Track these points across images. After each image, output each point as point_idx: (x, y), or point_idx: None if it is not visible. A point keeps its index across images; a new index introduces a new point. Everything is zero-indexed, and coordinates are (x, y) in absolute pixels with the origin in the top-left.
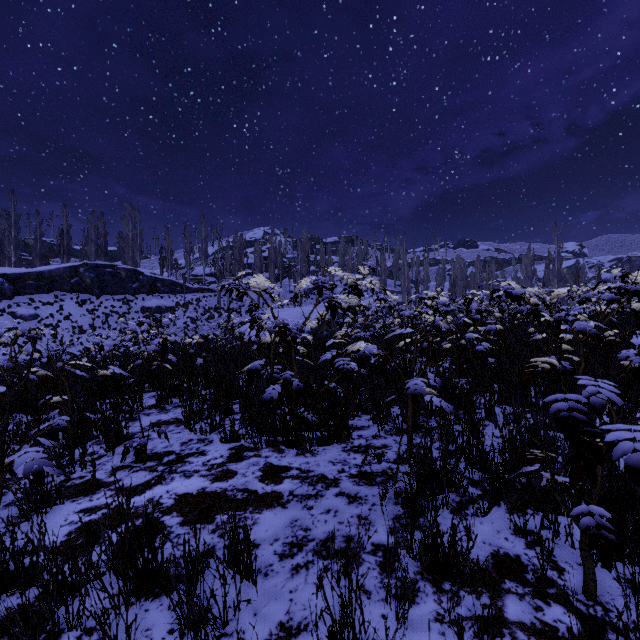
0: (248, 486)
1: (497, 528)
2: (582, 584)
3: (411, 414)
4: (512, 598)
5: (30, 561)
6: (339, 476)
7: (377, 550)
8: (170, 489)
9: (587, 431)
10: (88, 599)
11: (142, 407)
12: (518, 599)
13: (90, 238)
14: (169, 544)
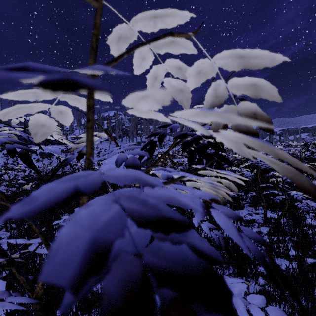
0: None
1: None
2: None
3: None
4: None
5: None
6: None
7: None
8: None
9: None
10: None
11: None
12: None
13: None
14: None
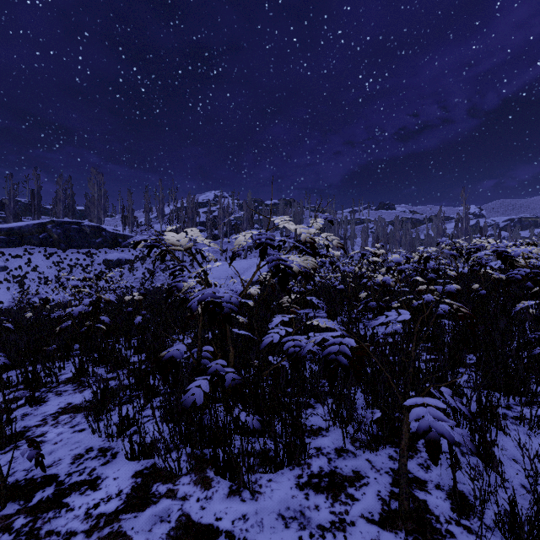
0: None
1: None
2: None
3: (406, 445)
4: None
5: None
6: None
7: None
8: None
9: None
10: None
11: (57, 382)
12: None
13: (58, 198)
14: None
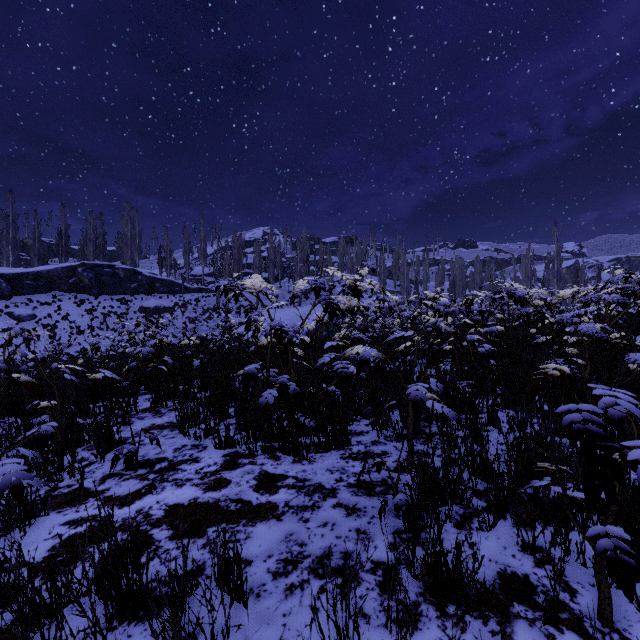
0: (242, 496)
1: (503, 544)
2: (596, 608)
3: (412, 420)
4: (522, 624)
5: (3, 584)
6: (337, 485)
7: (376, 568)
8: (160, 499)
9: (604, 446)
10: (65, 626)
11: (136, 410)
12: (528, 625)
13: (88, 238)
14: (157, 560)
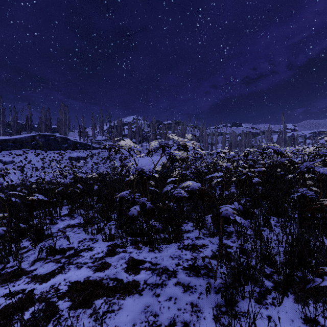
0: (117, 276)
1: (291, 317)
2: None
3: (222, 227)
4: None
5: None
6: (176, 268)
7: None
8: (66, 277)
9: None
10: None
11: (60, 215)
12: None
13: (42, 121)
14: None
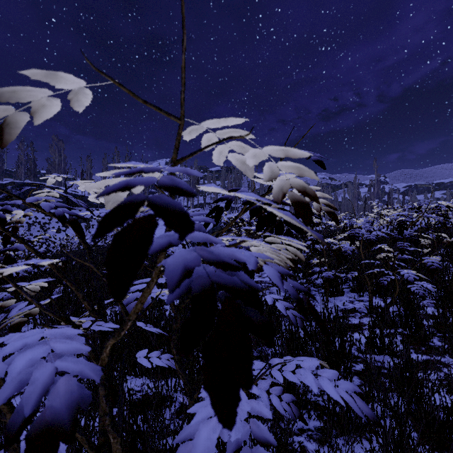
0: None
1: None
2: None
3: None
4: None
5: None
6: None
7: None
8: None
9: None
10: None
11: None
12: None
13: (20, 162)
14: None
